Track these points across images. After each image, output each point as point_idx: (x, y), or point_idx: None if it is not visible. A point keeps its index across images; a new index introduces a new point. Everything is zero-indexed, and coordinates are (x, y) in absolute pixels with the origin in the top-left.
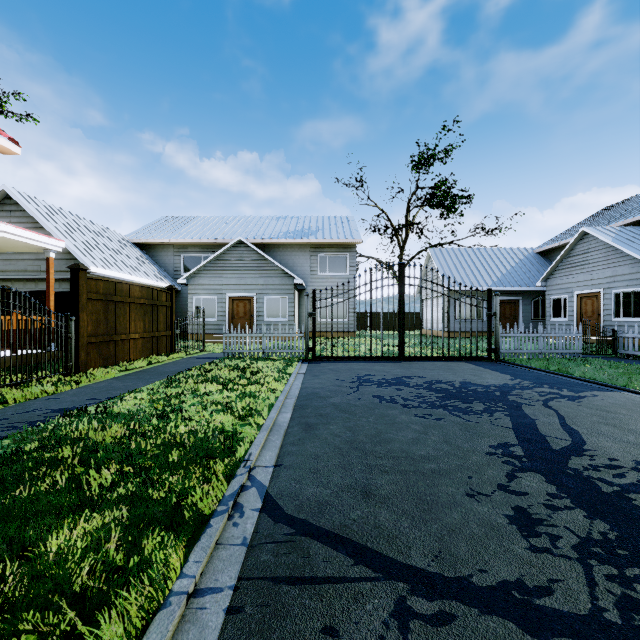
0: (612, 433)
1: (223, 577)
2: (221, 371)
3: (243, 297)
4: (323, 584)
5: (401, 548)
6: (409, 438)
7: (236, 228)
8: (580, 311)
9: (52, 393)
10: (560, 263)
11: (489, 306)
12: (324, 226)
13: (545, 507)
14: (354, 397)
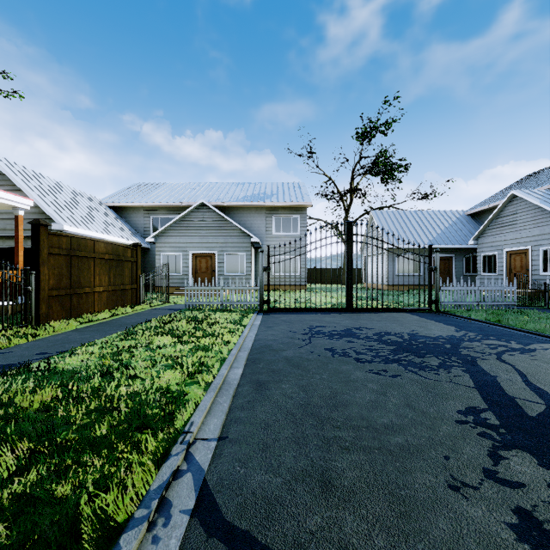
0: None
1: None
2: (179, 323)
3: (205, 254)
4: None
5: None
6: (367, 400)
7: (200, 193)
8: (509, 266)
9: (4, 347)
10: (490, 223)
11: (430, 261)
12: (278, 191)
13: None
14: (306, 350)
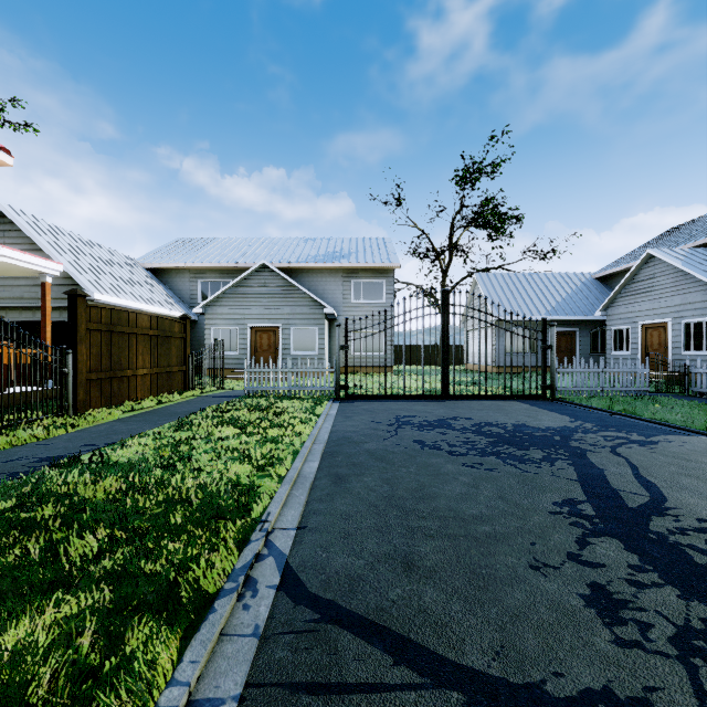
0: (696, 487)
1: (226, 683)
2: (240, 412)
3: (267, 328)
4: (354, 694)
5: (453, 641)
6: (457, 493)
7: (260, 251)
8: (645, 343)
9: (43, 438)
10: (622, 290)
11: (544, 338)
12: (358, 249)
13: (628, 584)
14: (392, 442)
